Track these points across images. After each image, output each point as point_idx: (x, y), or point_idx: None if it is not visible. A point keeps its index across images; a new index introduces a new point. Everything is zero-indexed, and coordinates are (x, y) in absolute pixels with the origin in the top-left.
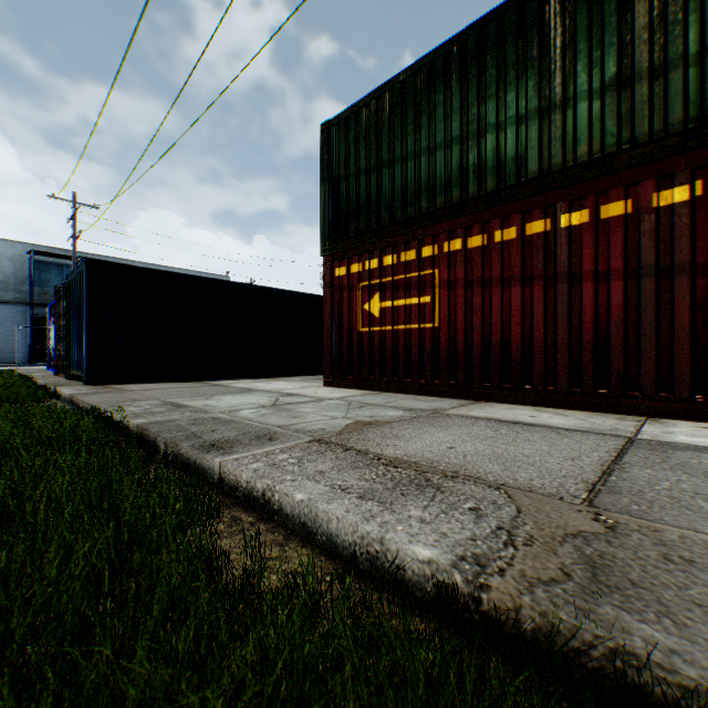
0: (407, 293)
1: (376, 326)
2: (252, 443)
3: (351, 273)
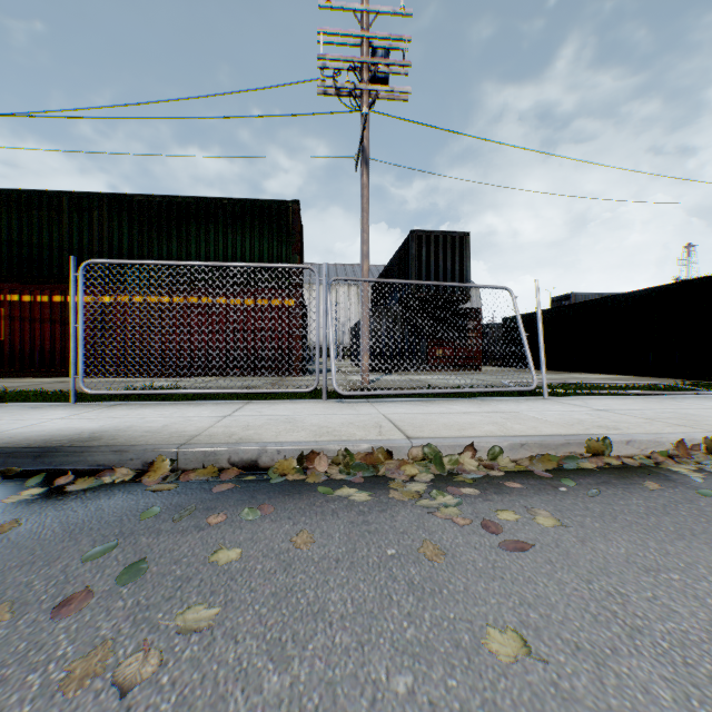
0: None
1: None
2: None
3: None
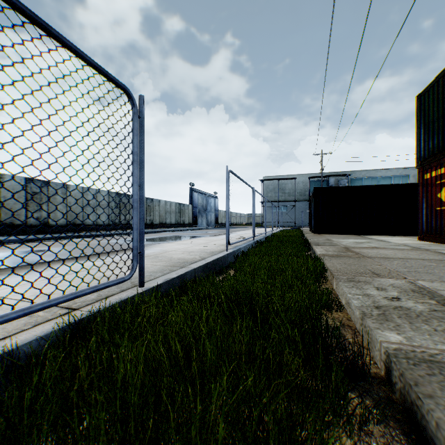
0: None
1: (442, 207)
2: (327, 246)
3: (430, 177)
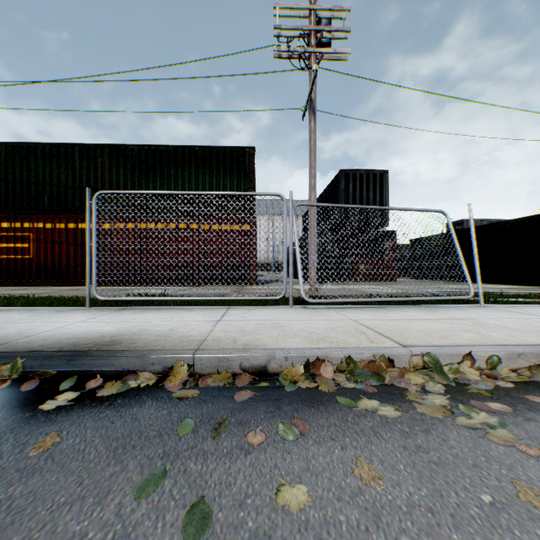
0: (17, 242)
1: None
2: None
3: None
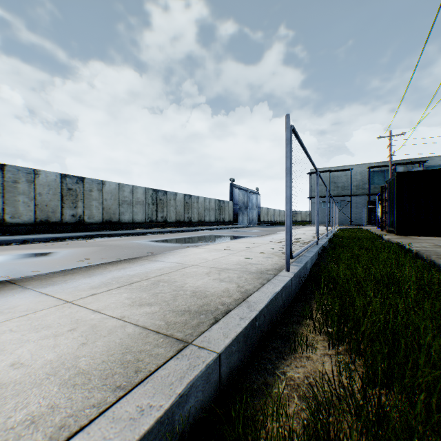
0: None
1: None
2: None
3: None
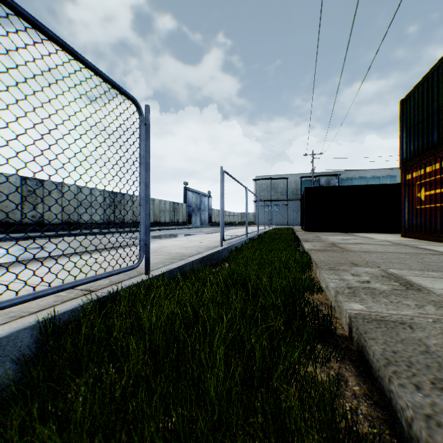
0: (434, 187)
1: (421, 205)
2: (315, 242)
3: (412, 177)
